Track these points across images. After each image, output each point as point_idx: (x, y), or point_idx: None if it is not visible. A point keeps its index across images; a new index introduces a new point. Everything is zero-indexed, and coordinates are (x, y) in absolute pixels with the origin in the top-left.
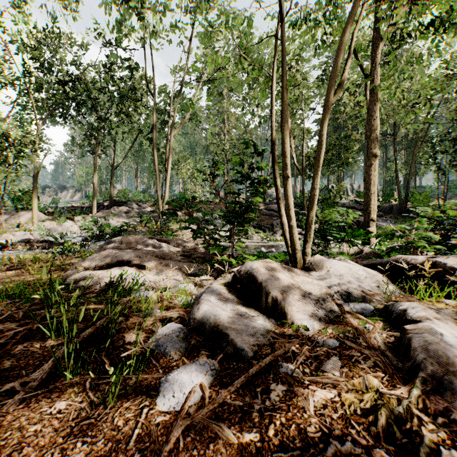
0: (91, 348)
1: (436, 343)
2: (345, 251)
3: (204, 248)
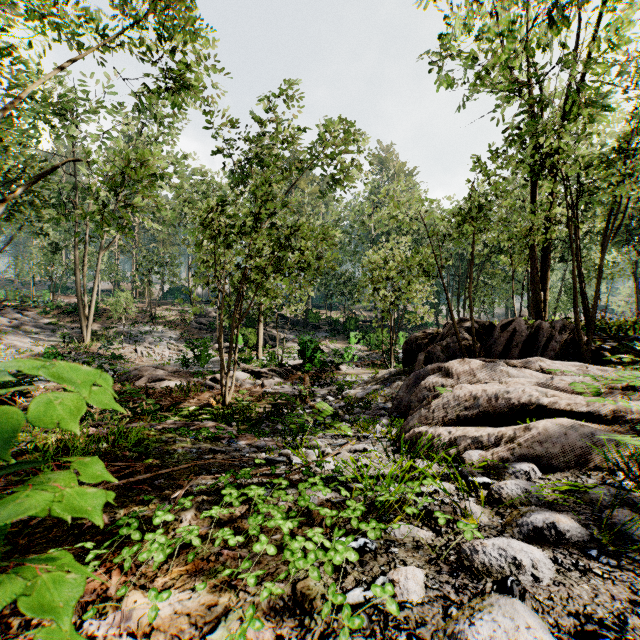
0: (192, 391)
1: (244, 383)
2: (247, 366)
3: (178, 369)
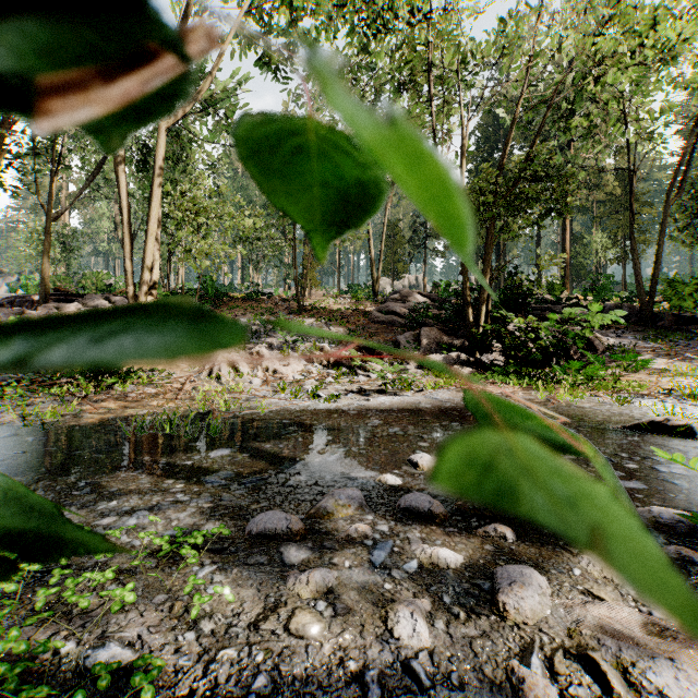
0: None
1: None
2: None
3: None
